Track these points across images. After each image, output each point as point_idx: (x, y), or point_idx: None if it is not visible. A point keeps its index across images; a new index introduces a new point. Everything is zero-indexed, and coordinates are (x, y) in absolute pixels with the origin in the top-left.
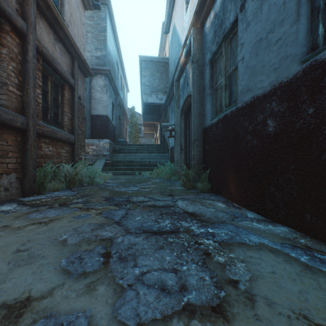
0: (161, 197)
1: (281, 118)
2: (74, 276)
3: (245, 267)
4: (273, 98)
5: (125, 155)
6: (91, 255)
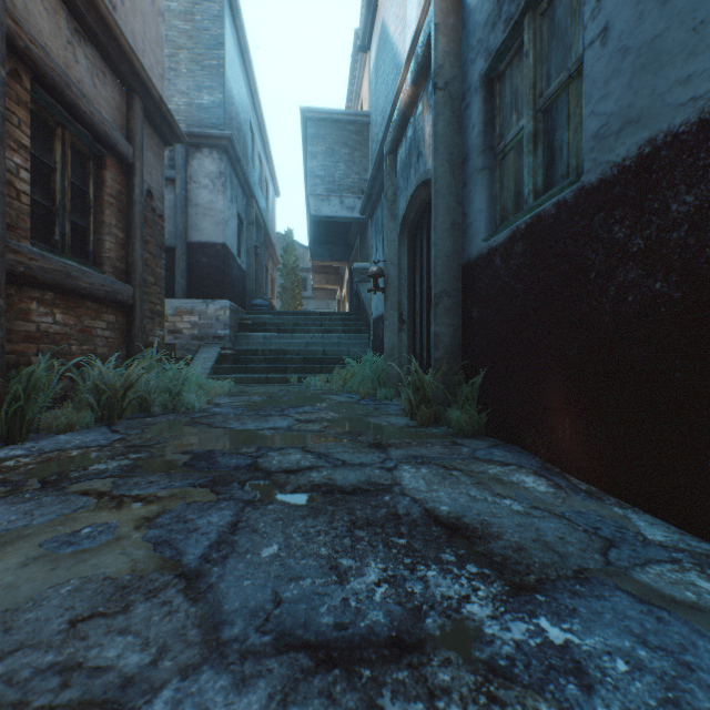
0: (352, 452)
1: None
2: None
3: None
4: None
5: (267, 337)
6: None
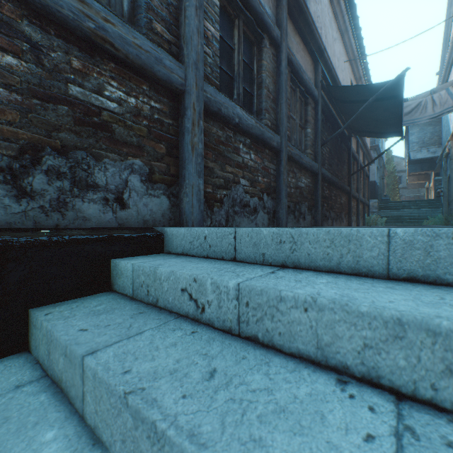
0: None
1: None
2: None
3: None
4: None
5: (391, 211)
6: None
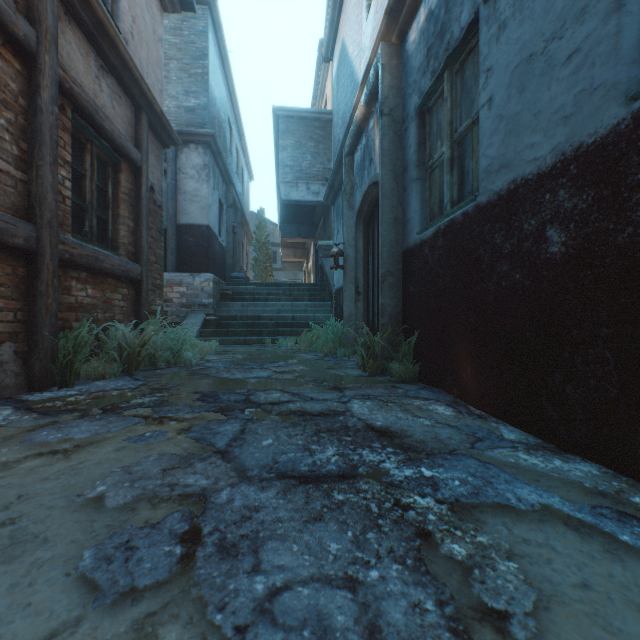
0: (317, 392)
1: (580, 224)
2: (106, 601)
3: (519, 574)
4: (561, 180)
5: (244, 305)
6: (155, 539)
